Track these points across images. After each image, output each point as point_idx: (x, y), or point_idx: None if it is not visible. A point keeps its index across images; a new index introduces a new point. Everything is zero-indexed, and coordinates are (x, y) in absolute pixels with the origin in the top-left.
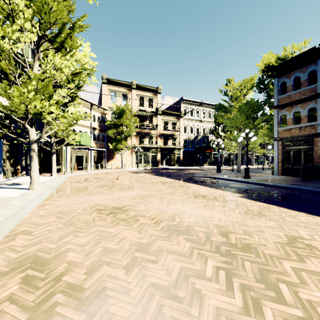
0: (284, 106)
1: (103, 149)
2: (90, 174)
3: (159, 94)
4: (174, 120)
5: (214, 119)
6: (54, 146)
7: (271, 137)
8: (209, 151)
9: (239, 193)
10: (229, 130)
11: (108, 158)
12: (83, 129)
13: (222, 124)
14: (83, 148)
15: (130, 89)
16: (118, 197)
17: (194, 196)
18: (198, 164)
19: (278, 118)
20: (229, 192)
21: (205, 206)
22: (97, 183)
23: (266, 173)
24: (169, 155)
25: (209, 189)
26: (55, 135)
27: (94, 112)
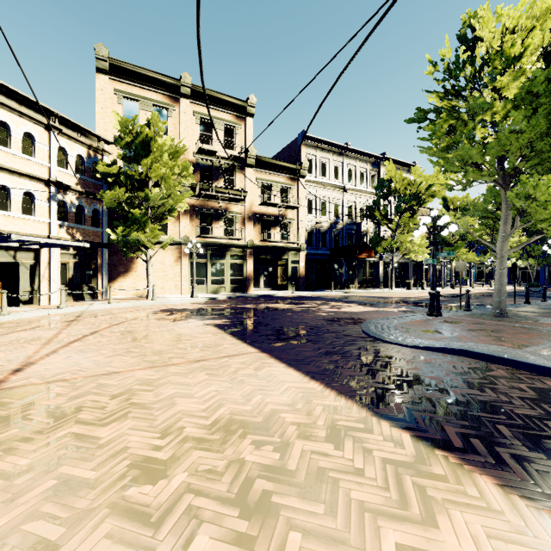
0: None
1: (76, 244)
2: None
3: (249, 117)
4: (285, 182)
5: (371, 186)
6: None
7: None
8: (366, 256)
9: None
10: (409, 208)
11: (115, 270)
12: (18, 184)
13: (393, 195)
14: None
15: (175, 96)
16: None
17: None
18: (338, 286)
19: None
20: None
21: None
22: None
23: None
24: (273, 265)
25: None
26: None
27: (64, 140)
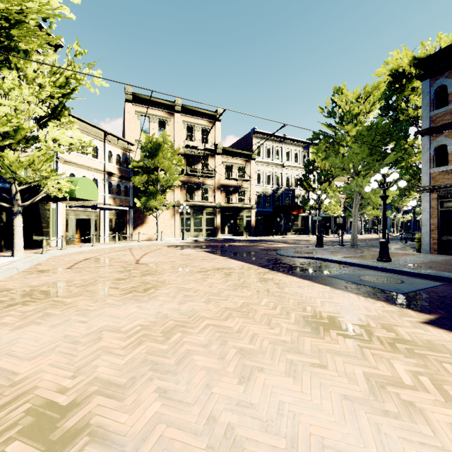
0: (442, 128)
1: (123, 208)
2: (96, 250)
3: (218, 121)
4: (241, 163)
5: (303, 163)
6: (17, 200)
7: (399, 189)
8: (297, 213)
9: (410, 306)
10: (327, 180)
11: (136, 223)
12: (90, 174)
13: (316, 171)
14: (87, 206)
15: (171, 112)
16: (99, 332)
17: (308, 321)
18: (279, 233)
19: (431, 152)
20: (384, 302)
21: (373, 387)
22: (88, 275)
23: (401, 248)
24: (233, 219)
25: (329, 291)
26: (15, 177)
27: (111, 146)
